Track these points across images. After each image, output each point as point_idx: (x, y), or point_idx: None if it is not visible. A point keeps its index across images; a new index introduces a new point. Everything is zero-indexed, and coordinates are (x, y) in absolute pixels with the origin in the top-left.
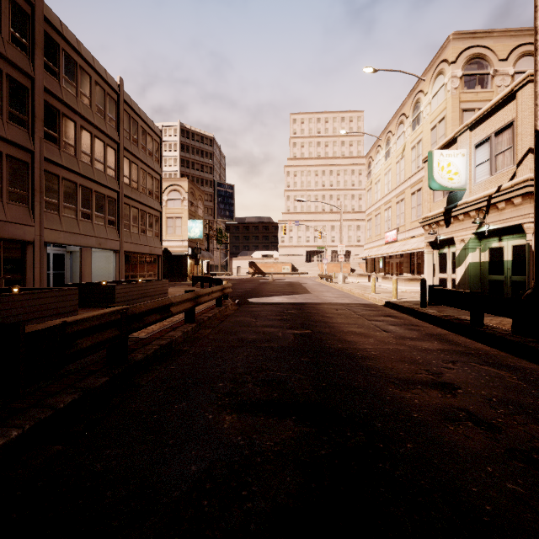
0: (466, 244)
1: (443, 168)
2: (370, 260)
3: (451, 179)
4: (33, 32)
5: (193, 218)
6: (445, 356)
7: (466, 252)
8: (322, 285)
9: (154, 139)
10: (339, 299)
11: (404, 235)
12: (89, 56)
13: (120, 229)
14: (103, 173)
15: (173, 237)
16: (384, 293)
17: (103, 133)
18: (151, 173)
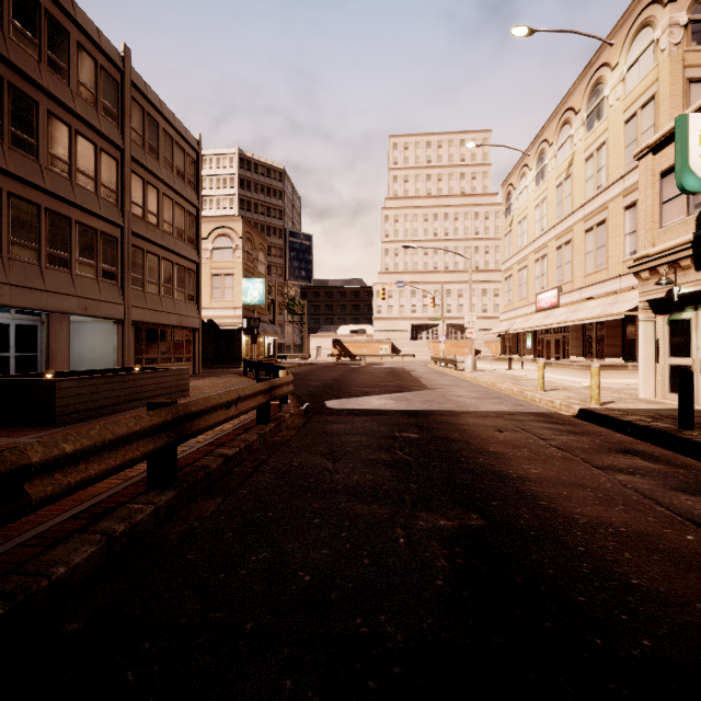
0: None
1: None
2: (509, 337)
3: None
4: None
5: (250, 276)
6: None
7: None
8: (442, 375)
9: (187, 152)
10: (486, 402)
11: (572, 296)
12: None
13: (126, 286)
14: (92, 193)
15: (220, 302)
16: (558, 390)
17: (93, 129)
18: (181, 204)
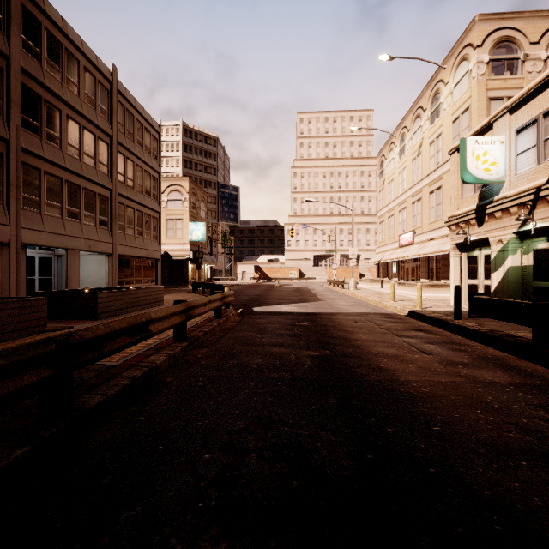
0: (505, 245)
1: (478, 158)
2: (382, 265)
3: (488, 170)
4: (8, 5)
5: (195, 220)
6: (525, 396)
7: (505, 254)
8: (333, 292)
9: (152, 134)
10: (355, 308)
11: (421, 237)
12: (77, 38)
13: (113, 230)
14: (93, 168)
15: (173, 240)
16: (404, 301)
17: (93, 124)
18: (148, 171)
